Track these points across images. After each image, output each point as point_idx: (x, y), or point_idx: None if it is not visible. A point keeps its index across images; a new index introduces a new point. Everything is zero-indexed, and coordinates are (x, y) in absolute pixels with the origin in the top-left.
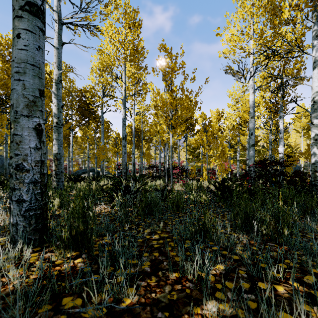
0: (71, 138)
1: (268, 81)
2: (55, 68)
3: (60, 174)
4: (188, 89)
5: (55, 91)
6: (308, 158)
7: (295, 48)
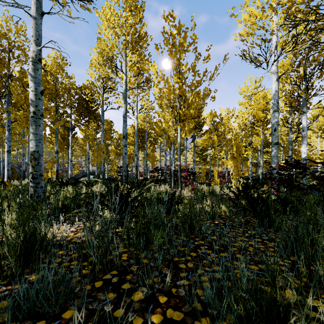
0: (70, 139)
1: None
2: (32, 43)
3: (39, 178)
4: (199, 74)
5: (32, 72)
6: None
7: None
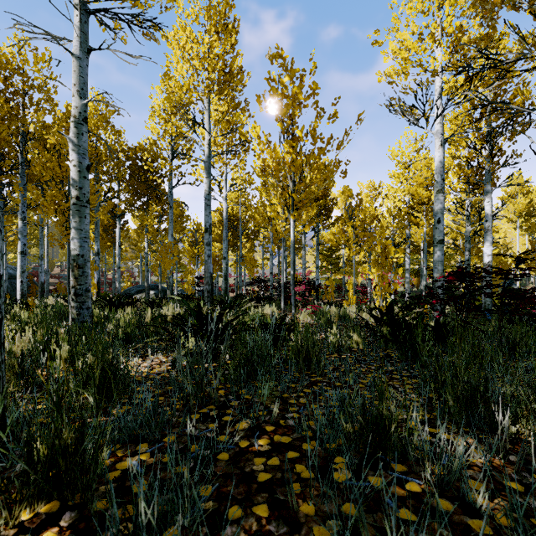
0: (117, 232)
1: (463, 128)
2: (74, 96)
3: (85, 295)
4: (323, 138)
5: (75, 138)
6: (532, 265)
7: (529, 55)
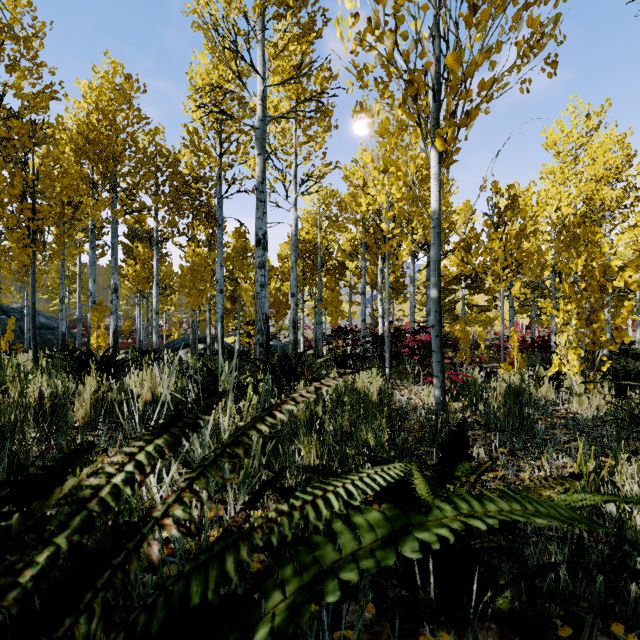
0: (154, 265)
1: None
2: None
3: None
4: None
5: None
6: None
7: None
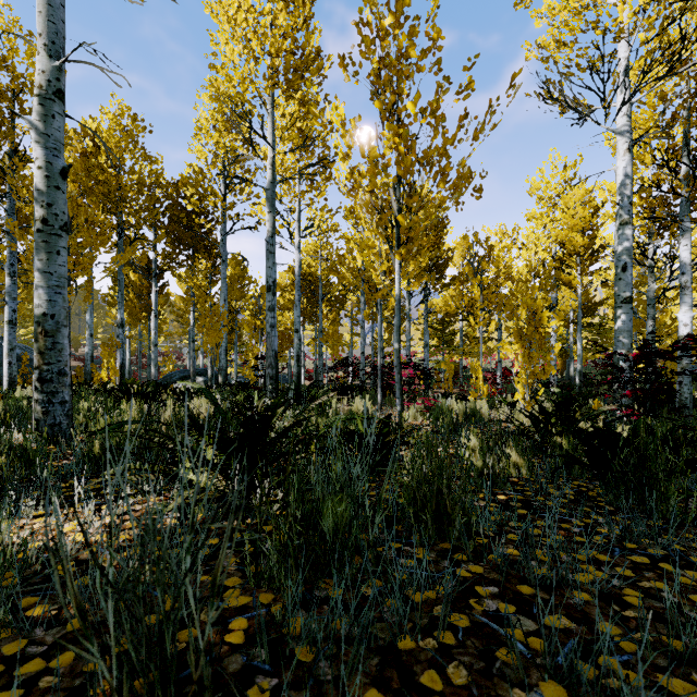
0: (153, 297)
1: None
2: (39, 53)
3: (56, 380)
4: (445, 132)
5: (40, 123)
6: None
7: None
